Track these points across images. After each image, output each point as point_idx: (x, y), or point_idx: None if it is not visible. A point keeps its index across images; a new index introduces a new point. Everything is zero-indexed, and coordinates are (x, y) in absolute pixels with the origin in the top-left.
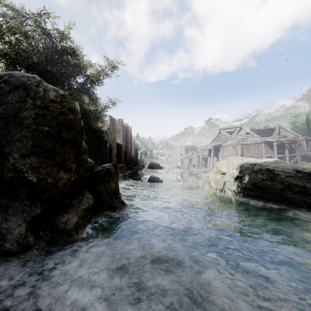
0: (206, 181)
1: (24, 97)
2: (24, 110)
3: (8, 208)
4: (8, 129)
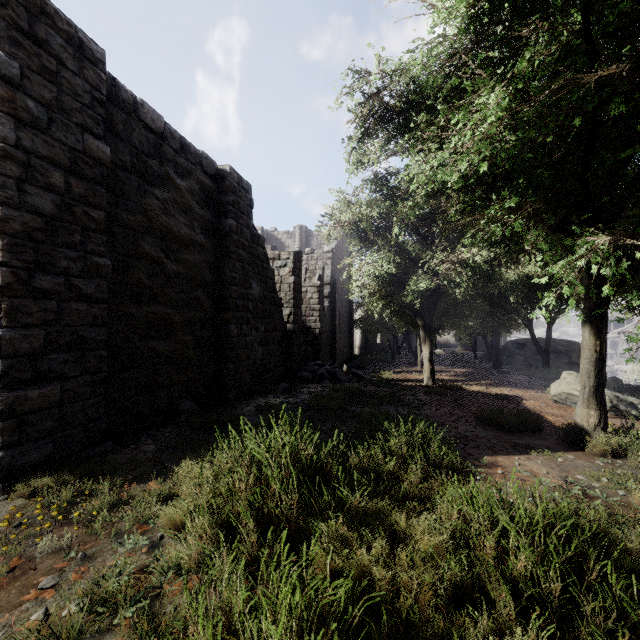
0: (632, 371)
1: (575, 347)
2: (575, 349)
3: (572, 368)
4: (571, 353)
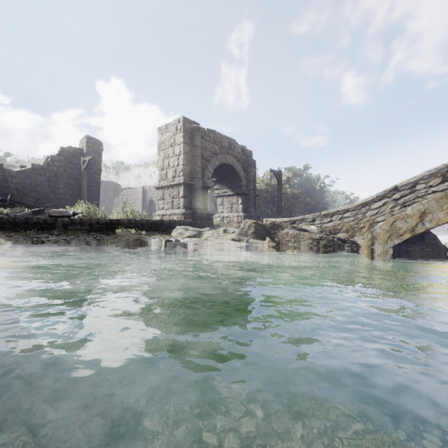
0: None
1: None
2: None
3: None
4: None
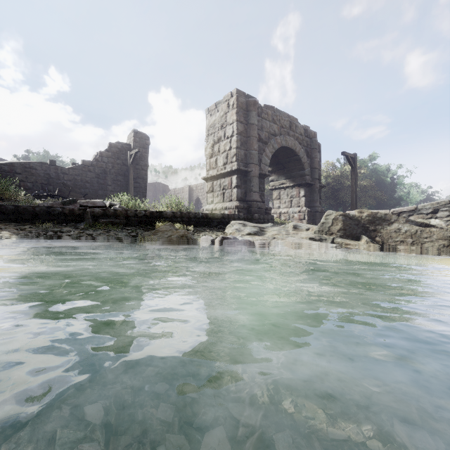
0: None
1: None
2: None
3: None
4: None
